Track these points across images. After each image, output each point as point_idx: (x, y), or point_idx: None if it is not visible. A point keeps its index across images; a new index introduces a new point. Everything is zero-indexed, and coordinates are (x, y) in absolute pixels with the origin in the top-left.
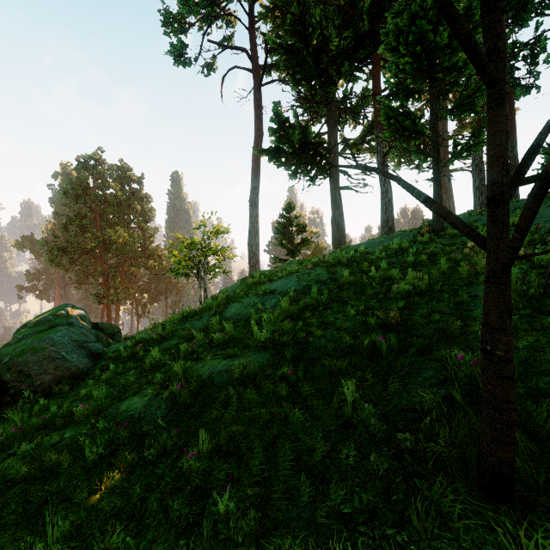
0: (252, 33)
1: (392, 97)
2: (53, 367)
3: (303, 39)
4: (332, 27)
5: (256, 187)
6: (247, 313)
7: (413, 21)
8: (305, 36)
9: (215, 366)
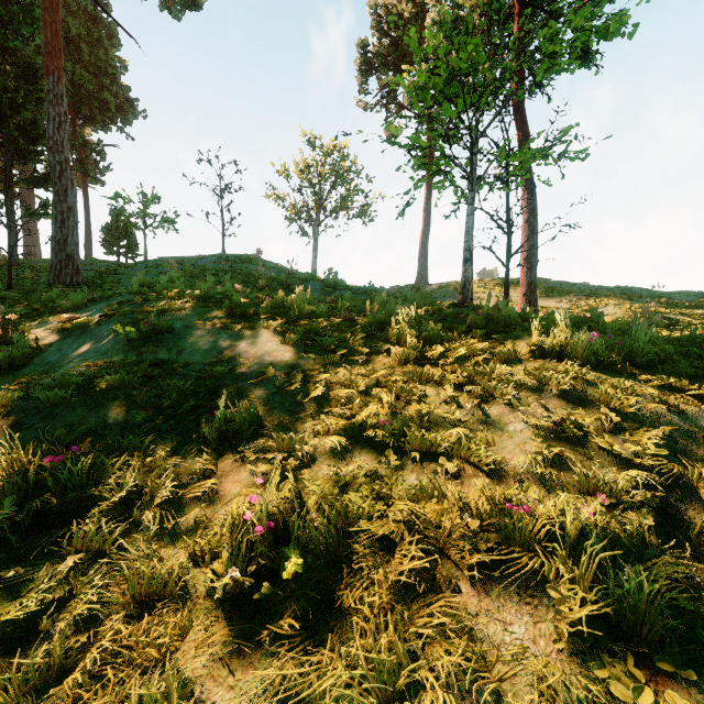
0: None
1: None
2: None
3: None
4: None
5: None
6: None
7: None
8: None
9: None
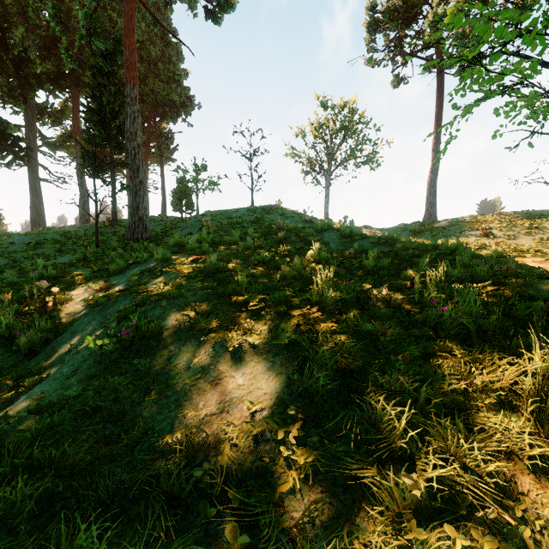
0: None
1: (88, 142)
2: None
3: (3, 43)
4: (33, 44)
5: None
6: None
7: (100, 112)
8: (5, 43)
9: (18, 254)
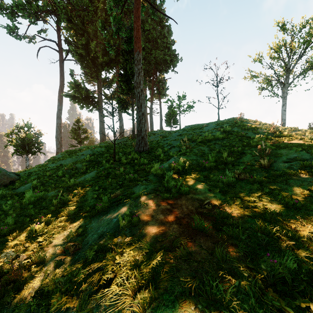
0: (59, 34)
1: (121, 93)
2: (6, 177)
3: (87, 52)
4: (100, 49)
5: (60, 109)
6: (74, 160)
7: (126, 75)
8: (88, 51)
9: (78, 165)
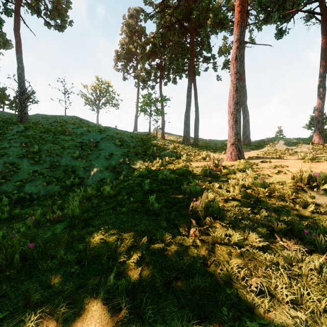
0: None
1: None
2: None
3: None
4: None
5: None
6: None
7: None
8: None
9: None
